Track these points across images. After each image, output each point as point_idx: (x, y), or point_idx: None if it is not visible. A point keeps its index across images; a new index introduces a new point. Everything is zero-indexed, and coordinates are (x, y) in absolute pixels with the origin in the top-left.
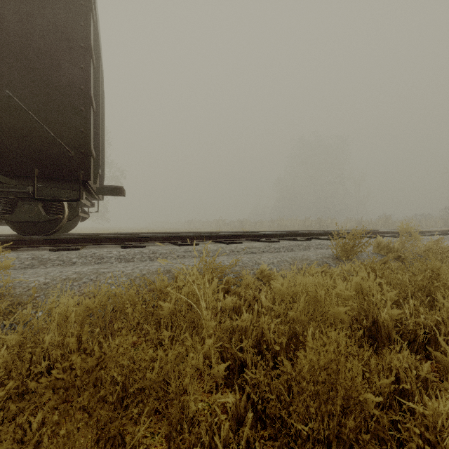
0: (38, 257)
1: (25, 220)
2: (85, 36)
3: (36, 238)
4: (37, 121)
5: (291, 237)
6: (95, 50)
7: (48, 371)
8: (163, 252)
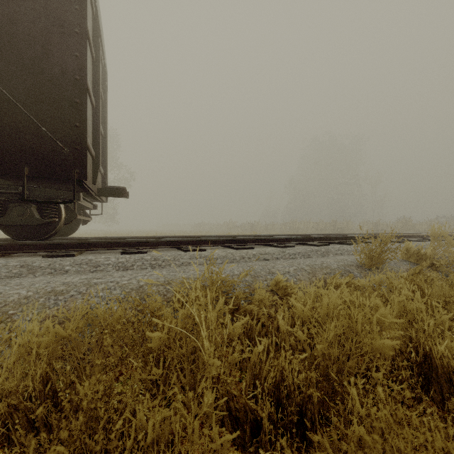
0: (27, 265)
1: (17, 224)
2: (81, 21)
3: (29, 243)
4: (26, 114)
5: (307, 241)
6: (94, 39)
7: (4, 420)
8: (166, 259)
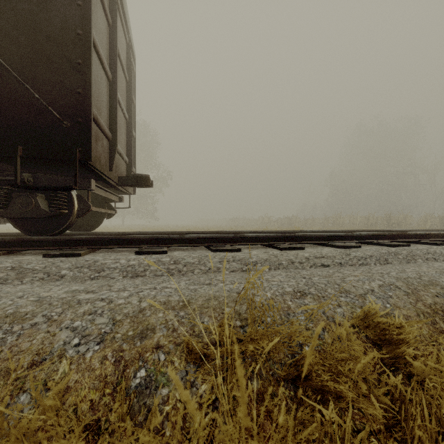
0: (19, 267)
1: (21, 216)
2: None
3: (36, 238)
4: (17, 78)
5: (374, 240)
6: (110, 1)
7: None
8: (189, 262)
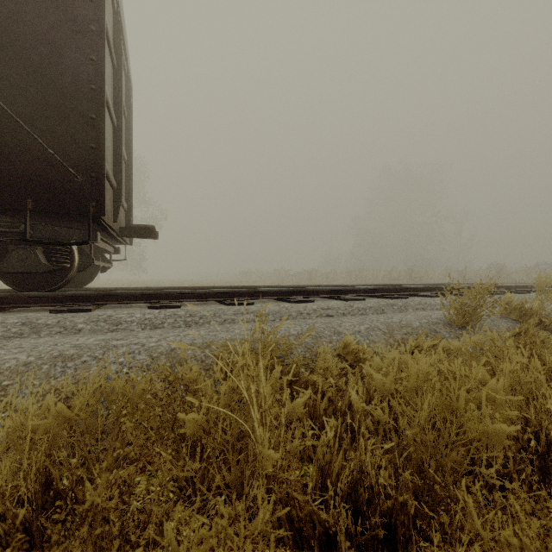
0: (30, 322)
1: (19, 271)
2: (98, 16)
3: (34, 294)
4: (29, 132)
5: (379, 293)
6: (115, 41)
7: None
8: (205, 315)
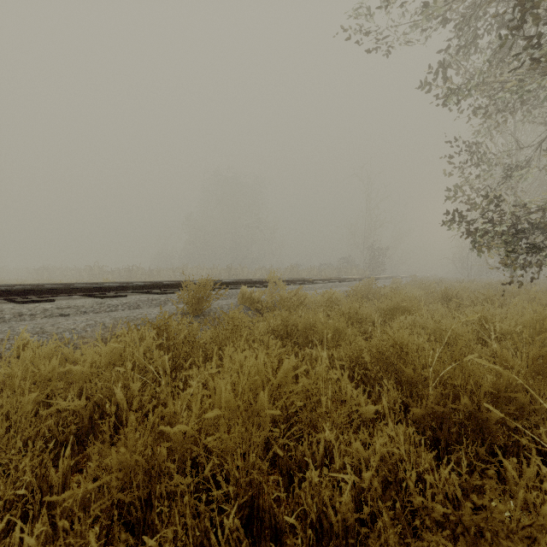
0: None
1: None
2: None
3: None
4: None
5: (152, 289)
6: None
7: None
8: None
